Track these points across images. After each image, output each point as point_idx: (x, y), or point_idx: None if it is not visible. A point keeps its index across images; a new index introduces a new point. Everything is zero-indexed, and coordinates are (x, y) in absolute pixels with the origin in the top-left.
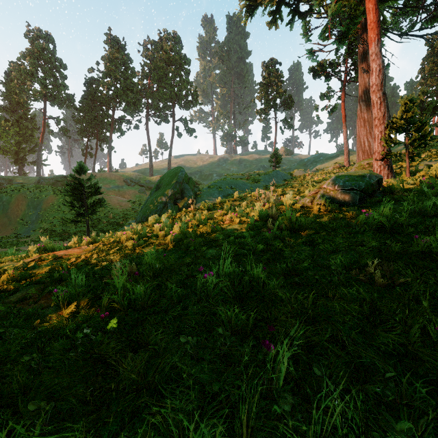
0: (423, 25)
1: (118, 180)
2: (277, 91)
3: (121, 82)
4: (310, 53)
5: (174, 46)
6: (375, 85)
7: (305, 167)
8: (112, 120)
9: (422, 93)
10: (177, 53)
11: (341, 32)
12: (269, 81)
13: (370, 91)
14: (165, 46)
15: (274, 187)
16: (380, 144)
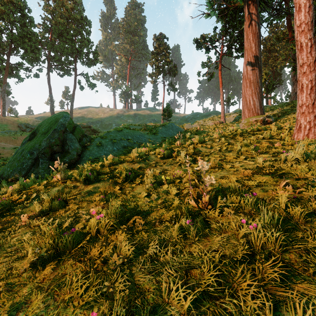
0: (269, 24)
1: (11, 125)
2: (165, 59)
3: (16, 27)
4: (210, 3)
5: (75, 6)
6: (304, 23)
7: (187, 122)
8: (7, 64)
9: (265, 74)
10: (79, 14)
11: (222, 9)
12: (159, 50)
13: (296, 32)
14: (66, 5)
15: (180, 141)
16: (309, 95)
